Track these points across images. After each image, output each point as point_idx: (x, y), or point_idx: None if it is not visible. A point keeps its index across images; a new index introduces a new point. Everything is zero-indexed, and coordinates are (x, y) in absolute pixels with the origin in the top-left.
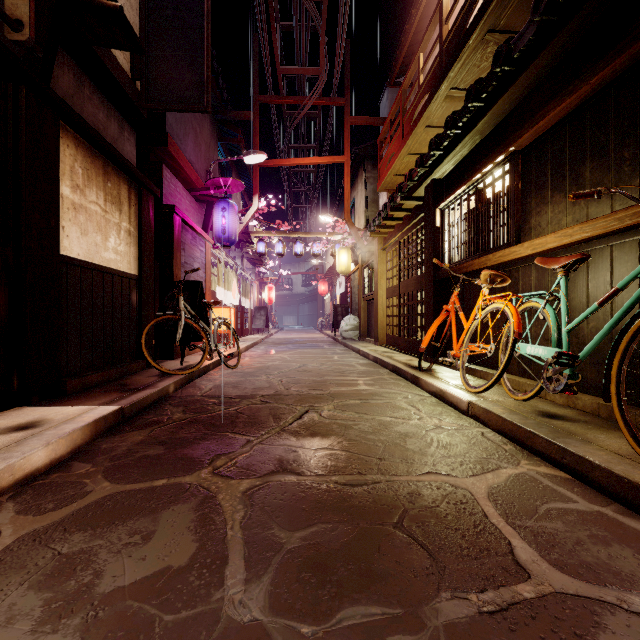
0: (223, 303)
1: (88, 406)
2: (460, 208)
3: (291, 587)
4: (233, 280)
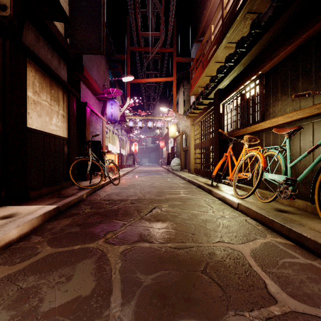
0: (111, 152)
1: (41, 205)
2: (232, 103)
3: (146, 308)
4: (117, 140)
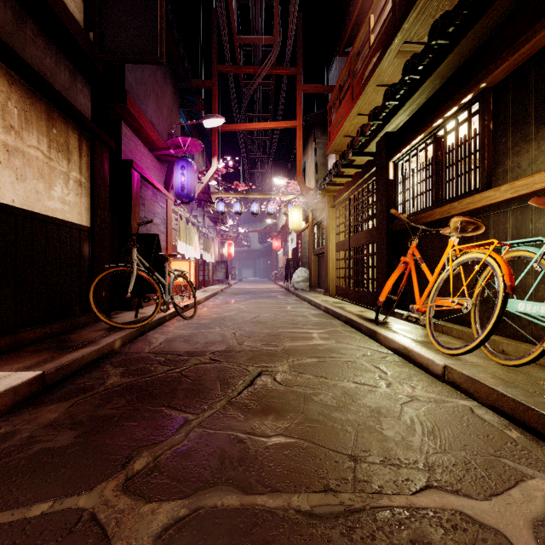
0: (185, 257)
1: (3, 372)
2: (416, 158)
3: None
4: (195, 236)
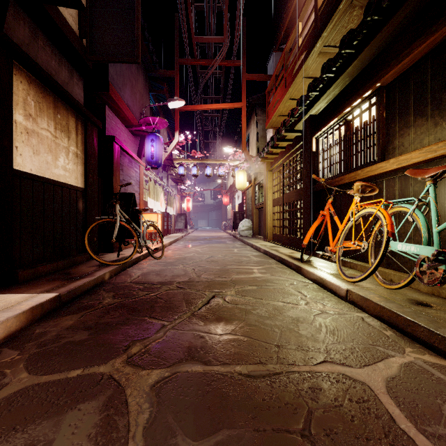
0: (153, 210)
1: (31, 294)
2: (332, 136)
3: None
4: (161, 194)
